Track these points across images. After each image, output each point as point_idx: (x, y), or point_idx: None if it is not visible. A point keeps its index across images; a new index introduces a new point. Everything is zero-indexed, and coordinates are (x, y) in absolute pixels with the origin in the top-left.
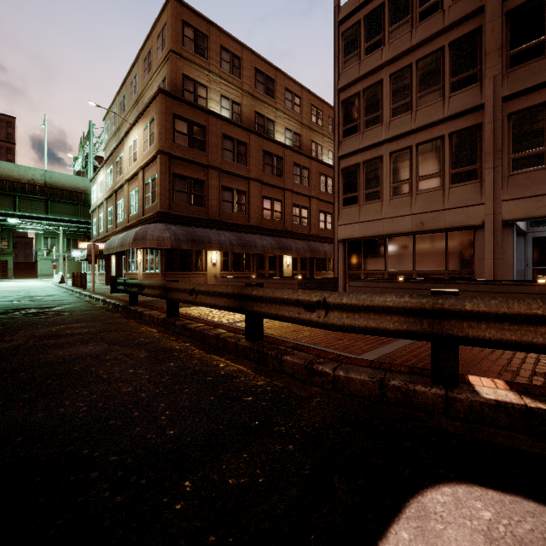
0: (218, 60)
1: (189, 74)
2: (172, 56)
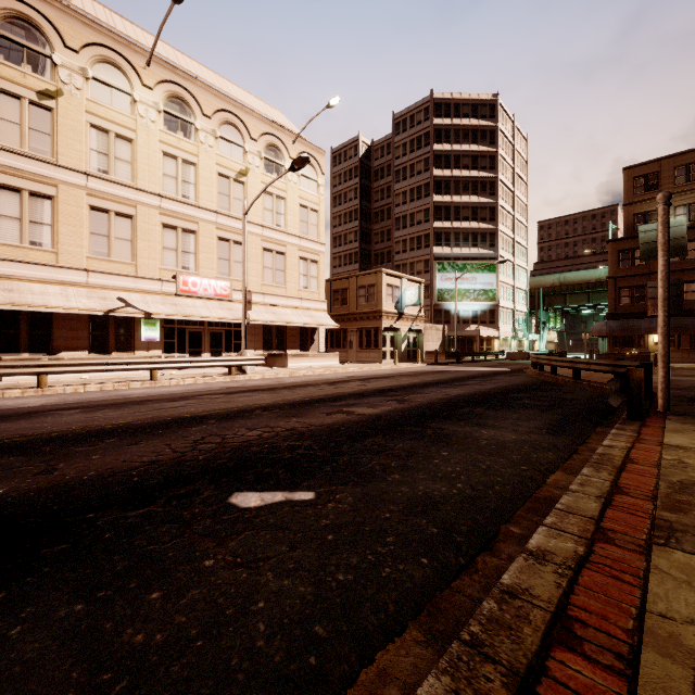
0: (671, 181)
1: (639, 211)
2: (624, 208)
